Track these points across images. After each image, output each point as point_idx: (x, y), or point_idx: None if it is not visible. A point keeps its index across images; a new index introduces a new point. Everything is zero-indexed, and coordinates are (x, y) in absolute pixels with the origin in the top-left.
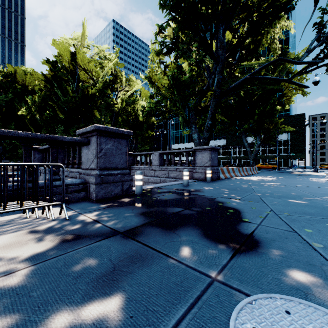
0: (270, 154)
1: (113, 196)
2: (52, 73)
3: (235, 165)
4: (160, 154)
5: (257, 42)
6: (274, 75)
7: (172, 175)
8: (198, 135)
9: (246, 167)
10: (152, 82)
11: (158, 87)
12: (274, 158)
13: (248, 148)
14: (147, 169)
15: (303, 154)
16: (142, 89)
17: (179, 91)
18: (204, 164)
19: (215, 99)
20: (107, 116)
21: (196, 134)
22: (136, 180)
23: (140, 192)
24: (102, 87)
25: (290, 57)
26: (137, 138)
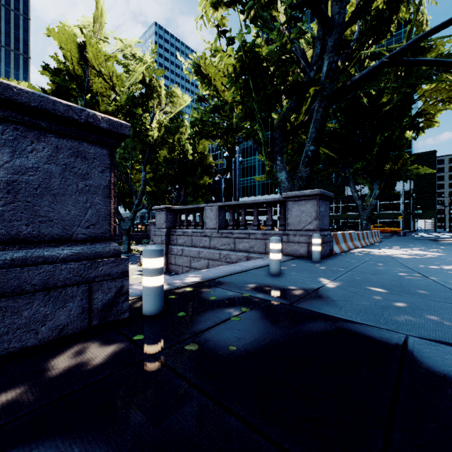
0: (382, 211)
1: (46, 336)
2: (56, 86)
3: (333, 228)
4: (219, 207)
5: (394, 5)
6: (420, 69)
7: (241, 245)
8: (288, 174)
9: (367, 232)
10: (205, 76)
11: (215, 86)
12: (389, 217)
13: (359, 201)
14: (197, 235)
15: (434, 210)
16: (194, 114)
17: (255, 85)
18: (305, 225)
19: (323, 102)
20: (137, 149)
21: (283, 171)
22: (143, 273)
23: (154, 310)
24: (128, 103)
25: (436, 48)
26: (187, 187)
